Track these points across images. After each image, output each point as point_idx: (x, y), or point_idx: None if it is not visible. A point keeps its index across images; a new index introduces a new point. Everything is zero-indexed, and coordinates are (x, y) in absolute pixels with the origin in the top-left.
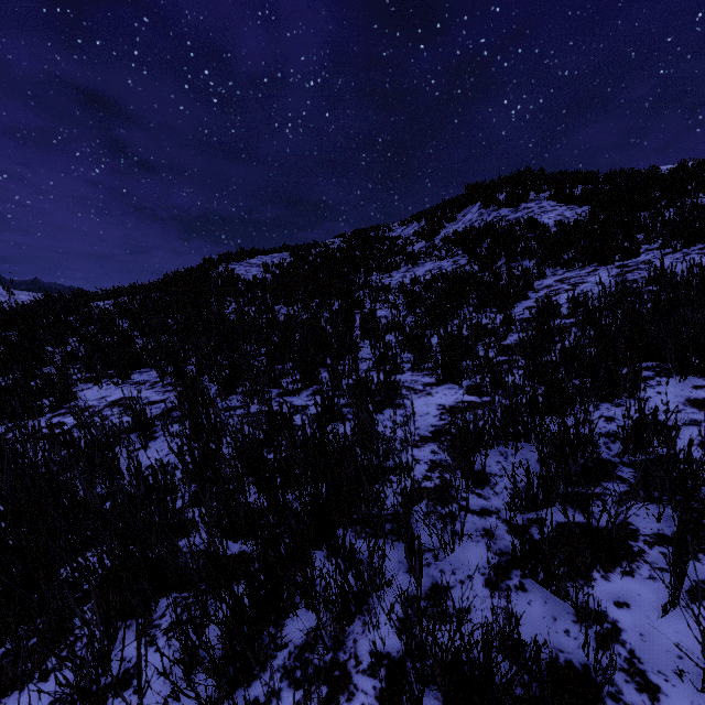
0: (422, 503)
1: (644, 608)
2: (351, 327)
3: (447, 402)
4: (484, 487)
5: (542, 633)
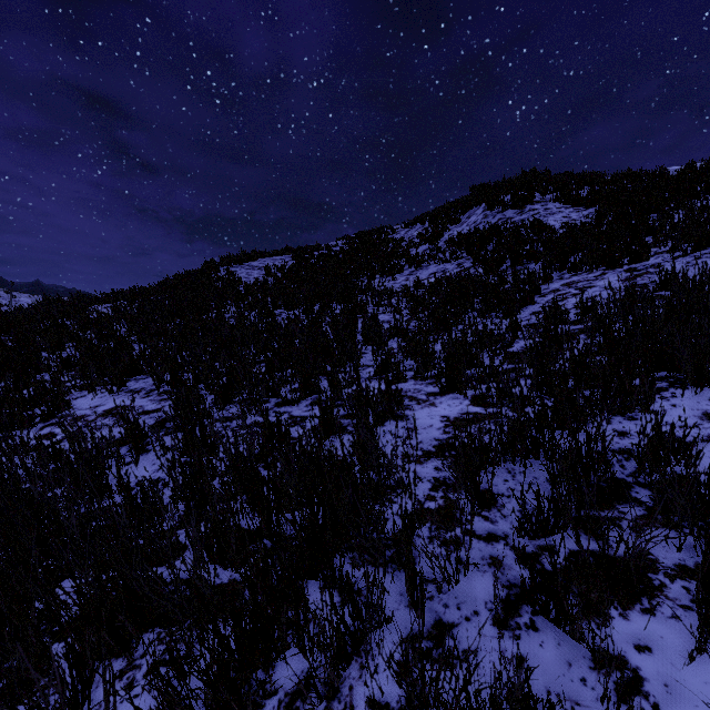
0: (425, 527)
1: (668, 653)
2: (353, 333)
3: (452, 413)
4: (490, 509)
5: (556, 682)
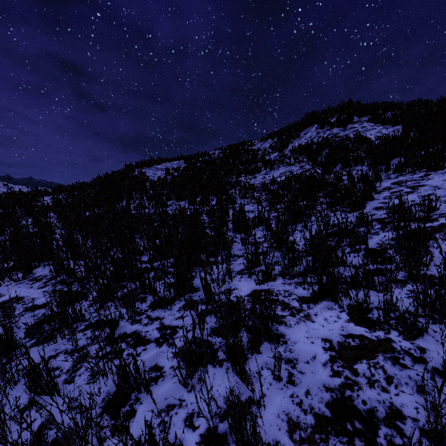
0: None
1: None
2: (225, 223)
3: (333, 335)
4: None
5: None
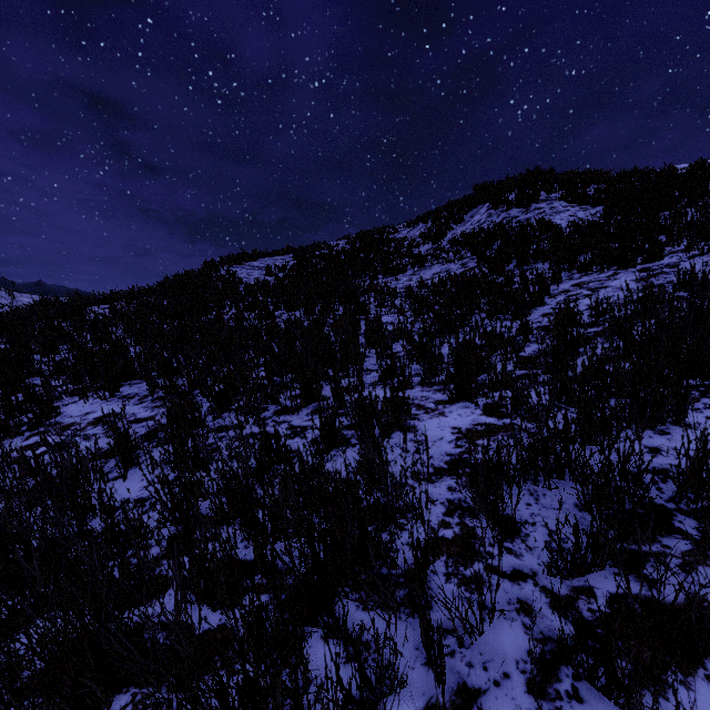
0: (440, 561)
1: None
2: (356, 335)
3: (463, 424)
4: (513, 539)
5: None
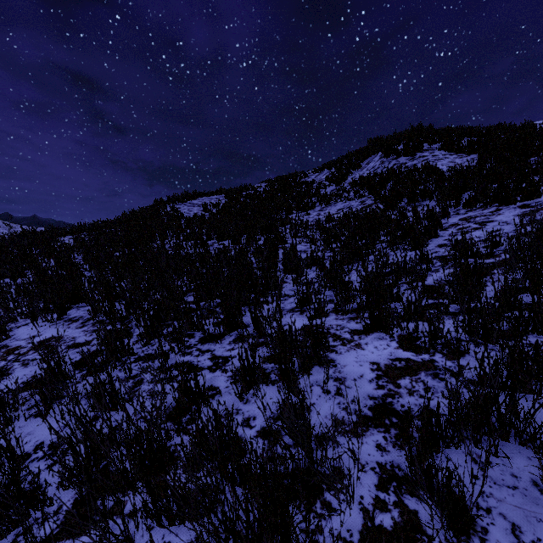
0: None
1: None
2: (275, 263)
3: (381, 359)
4: (469, 536)
5: None
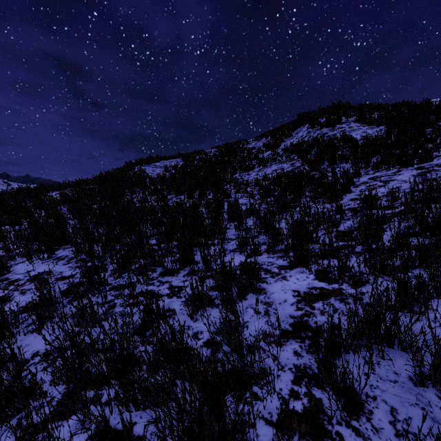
0: None
1: None
2: (221, 213)
3: (301, 288)
4: (359, 416)
5: None
